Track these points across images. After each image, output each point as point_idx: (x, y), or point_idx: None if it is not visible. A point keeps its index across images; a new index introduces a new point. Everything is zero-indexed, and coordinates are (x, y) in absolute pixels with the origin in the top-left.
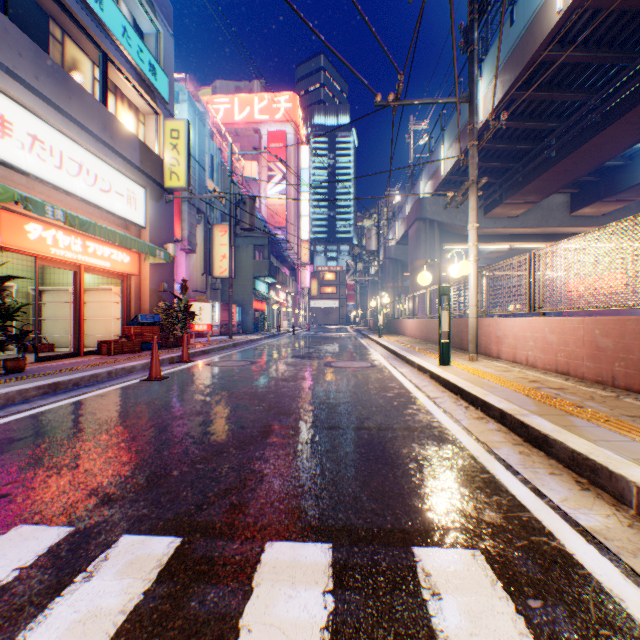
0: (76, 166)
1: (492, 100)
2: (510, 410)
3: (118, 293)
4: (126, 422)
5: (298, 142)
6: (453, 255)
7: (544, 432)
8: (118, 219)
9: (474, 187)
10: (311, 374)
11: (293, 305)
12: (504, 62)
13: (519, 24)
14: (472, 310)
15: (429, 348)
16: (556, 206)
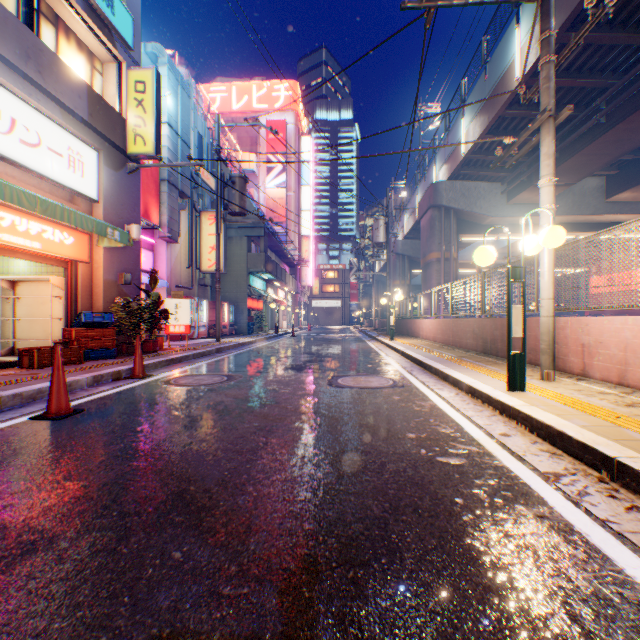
0: None
1: None
2: None
3: (58, 285)
4: None
5: (299, 132)
6: (465, 250)
7: None
8: (58, 188)
9: (550, 123)
10: (309, 403)
11: (293, 304)
12: None
13: None
14: (547, 305)
15: (462, 356)
16: (590, 191)
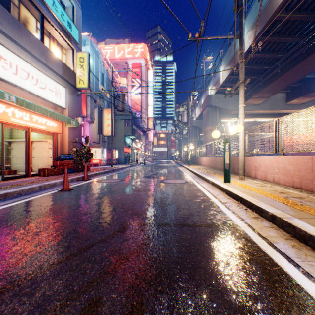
0: (25, 74)
1: (254, 33)
2: (278, 214)
3: (51, 143)
4: (38, 220)
5: (147, 68)
6: (225, 124)
7: (310, 233)
8: (51, 104)
9: (242, 84)
10: (153, 187)
11: (144, 150)
12: (255, 21)
13: (263, 0)
14: (241, 152)
15: (215, 172)
16: (279, 99)
